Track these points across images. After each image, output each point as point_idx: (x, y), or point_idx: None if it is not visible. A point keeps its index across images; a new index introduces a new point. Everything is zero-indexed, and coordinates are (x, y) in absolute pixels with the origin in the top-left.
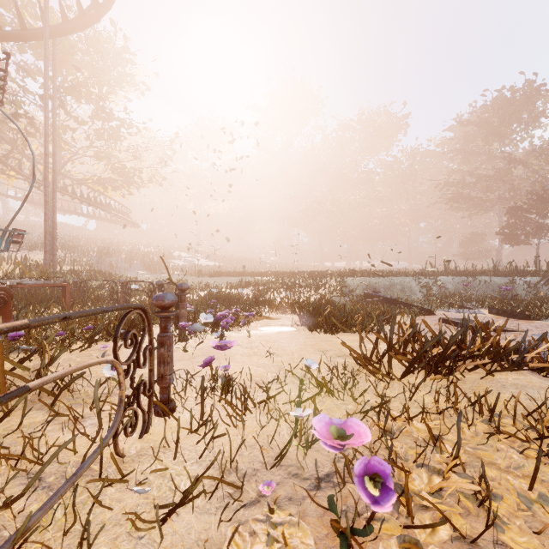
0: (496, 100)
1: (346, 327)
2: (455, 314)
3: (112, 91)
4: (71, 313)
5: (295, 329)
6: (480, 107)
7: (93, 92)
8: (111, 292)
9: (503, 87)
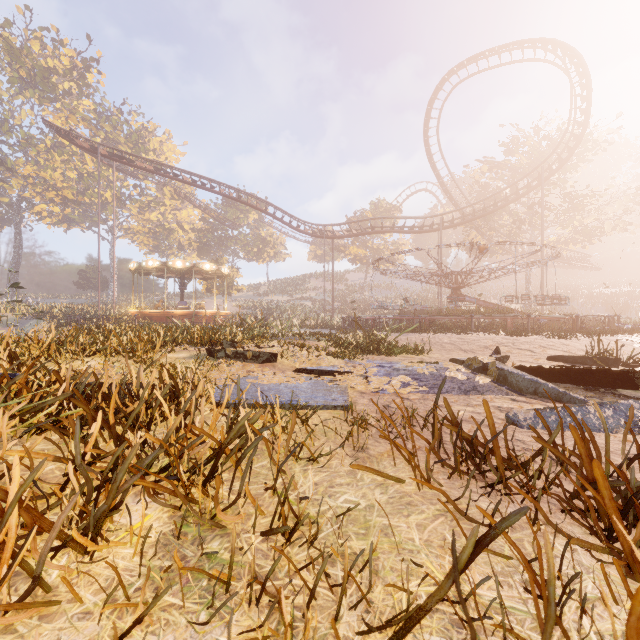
0: None
1: None
2: None
3: (574, 167)
4: (596, 315)
5: None
6: None
7: (559, 178)
8: (587, 322)
9: None
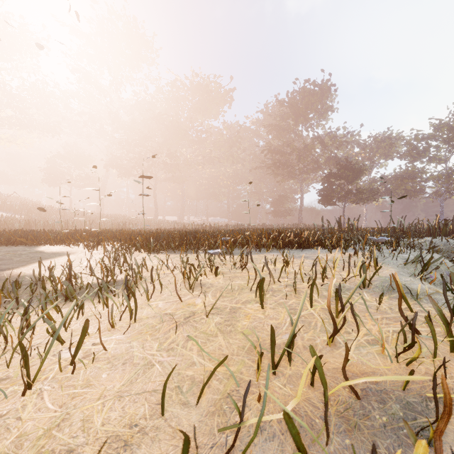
0: (303, 89)
1: None
2: None
3: None
4: None
5: None
6: (291, 93)
7: None
8: None
9: (308, 80)
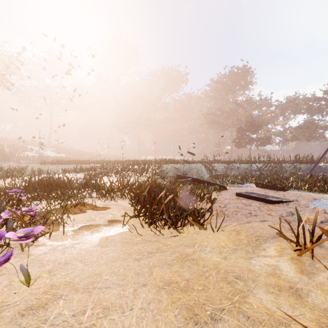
0: (230, 72)
1: (195, 220)
2: (237, 188)
3: None
4: None
5: (128, 226)
6: (223, 75)
7: None
8: None
9: (233, 66)
